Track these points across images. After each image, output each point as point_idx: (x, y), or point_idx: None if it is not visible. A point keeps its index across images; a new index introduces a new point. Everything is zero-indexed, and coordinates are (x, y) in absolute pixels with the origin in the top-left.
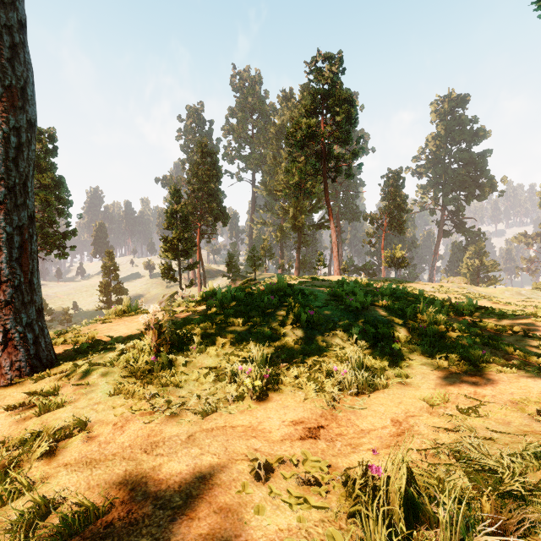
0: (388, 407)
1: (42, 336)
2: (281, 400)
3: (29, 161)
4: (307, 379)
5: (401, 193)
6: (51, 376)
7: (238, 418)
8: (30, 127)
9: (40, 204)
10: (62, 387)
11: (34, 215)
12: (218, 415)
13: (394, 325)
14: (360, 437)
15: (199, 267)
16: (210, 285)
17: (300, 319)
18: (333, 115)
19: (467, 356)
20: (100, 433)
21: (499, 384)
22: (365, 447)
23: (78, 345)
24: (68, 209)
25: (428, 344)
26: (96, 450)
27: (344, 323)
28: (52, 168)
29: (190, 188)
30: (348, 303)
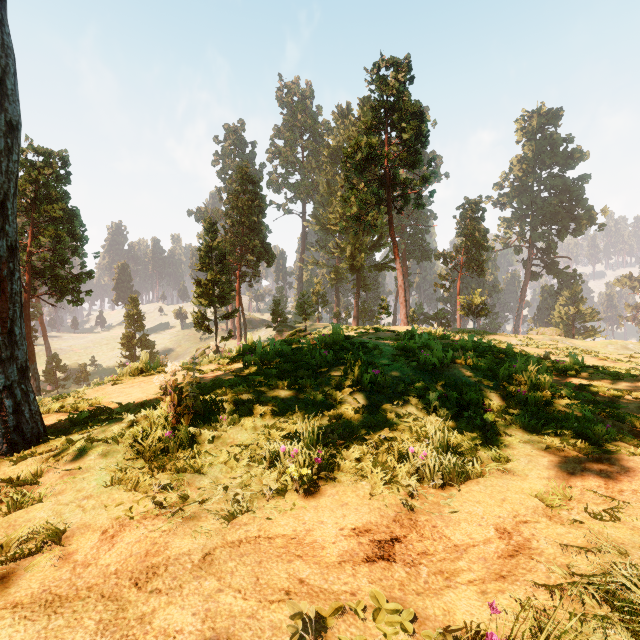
0: (488, 507)
1: (26, 402)
2: (338, 494)
3: (9, 174)
4: (372, 464)
5: (480, 228)
6: (34, 456)
7: (278, 522)
8: (10, 130)
9: (50, 240)
10: (47, 472)
11: (16, 246)
12: (250, 517)
13: (483, 388)
14: (454, 558)
15: (239, 316)
16: (248, 337)
17: (362, 380)
18: (399, 132)
19: (585, 431)
20: (80, 546)
21: (637, 472)
22: (464, 578)
23: (76, 413)
24: (82, 246)
25: (531, 414)
26: (66, 579)
27: (418, 385)
28: (65, 198)
29: (228, 221)
30: (423, 359)
